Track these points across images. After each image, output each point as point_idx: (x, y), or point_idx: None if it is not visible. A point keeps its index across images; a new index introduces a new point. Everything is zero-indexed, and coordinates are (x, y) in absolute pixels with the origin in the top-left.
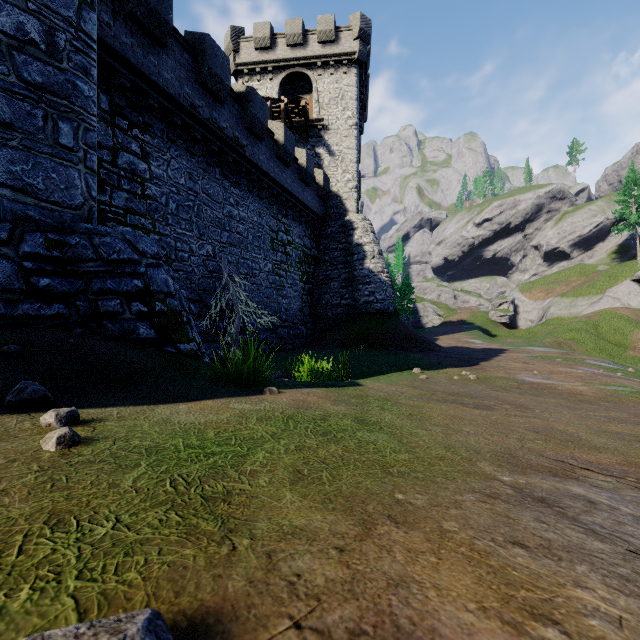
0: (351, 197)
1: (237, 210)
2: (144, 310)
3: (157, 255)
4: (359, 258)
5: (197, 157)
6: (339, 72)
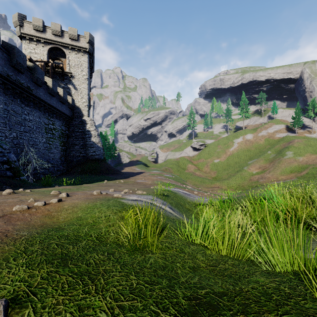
0: (85, 109)
1: (28, 116)
2: (8, 167)
3: (9, 148)
4: (89, 136)
5: (9, 95)
6: (79, 54)
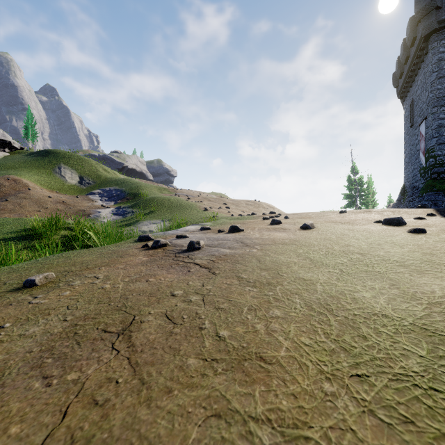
0: None
1: None
2: None
3: None
4: None
5: None
6: None
